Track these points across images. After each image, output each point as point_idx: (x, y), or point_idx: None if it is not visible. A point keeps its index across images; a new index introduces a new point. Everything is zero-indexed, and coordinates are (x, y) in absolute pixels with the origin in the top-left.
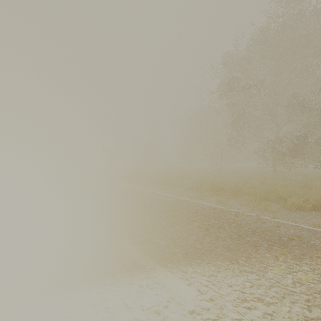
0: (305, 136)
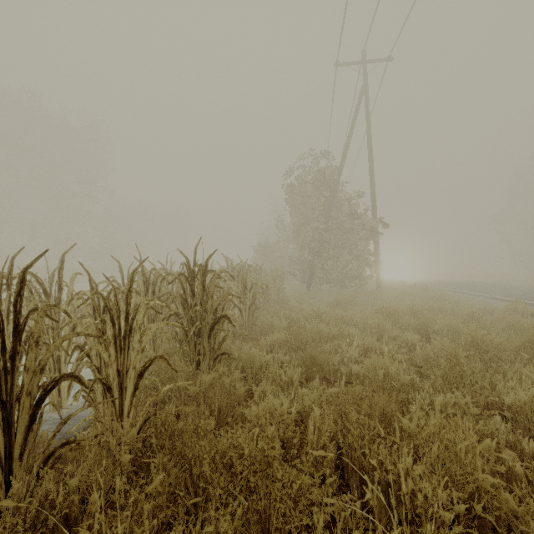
0: None
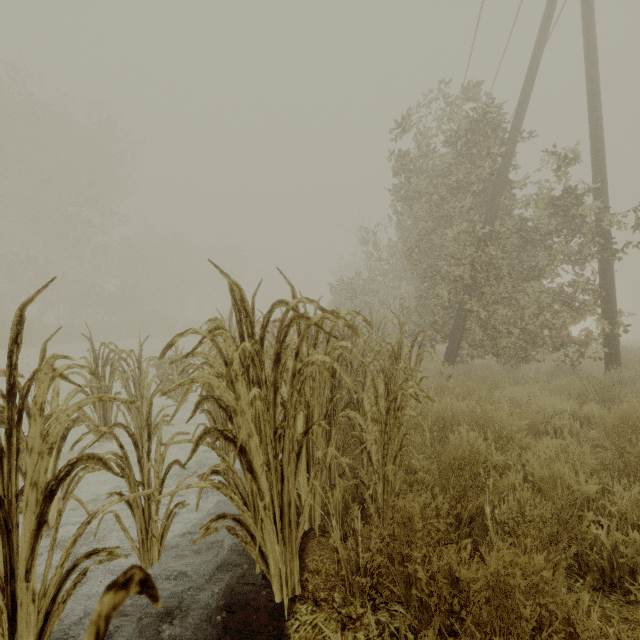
0: None
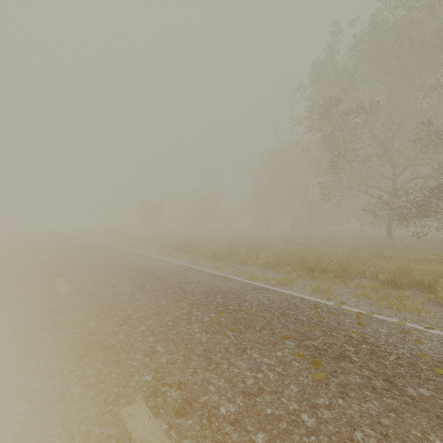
0: (442, 184)
